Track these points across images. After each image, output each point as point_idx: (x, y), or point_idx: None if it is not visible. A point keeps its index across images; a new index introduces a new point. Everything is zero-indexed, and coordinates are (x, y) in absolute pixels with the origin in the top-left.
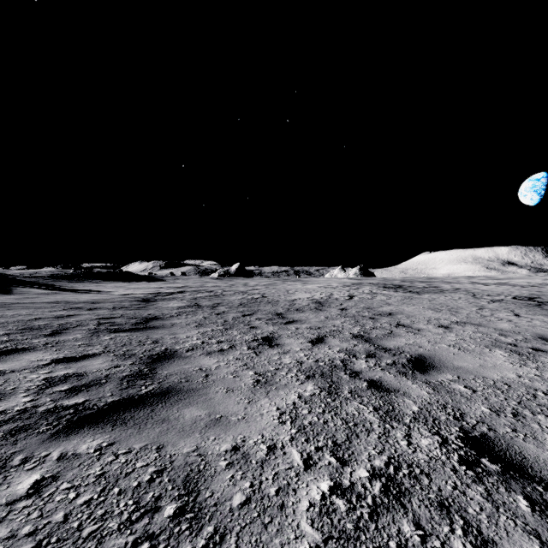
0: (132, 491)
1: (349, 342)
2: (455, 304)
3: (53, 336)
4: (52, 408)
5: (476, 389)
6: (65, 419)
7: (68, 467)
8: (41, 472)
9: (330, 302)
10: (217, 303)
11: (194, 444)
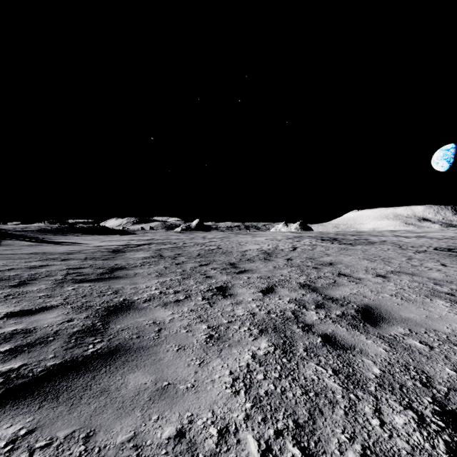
0: None
1: (298, 292)
2: (386, 254)
3: (18, 286)
4: None
5: (432, 344)
6: None
7: None
8: None
9: (276, 253)
10: (178, 254)
11: (132, 429)
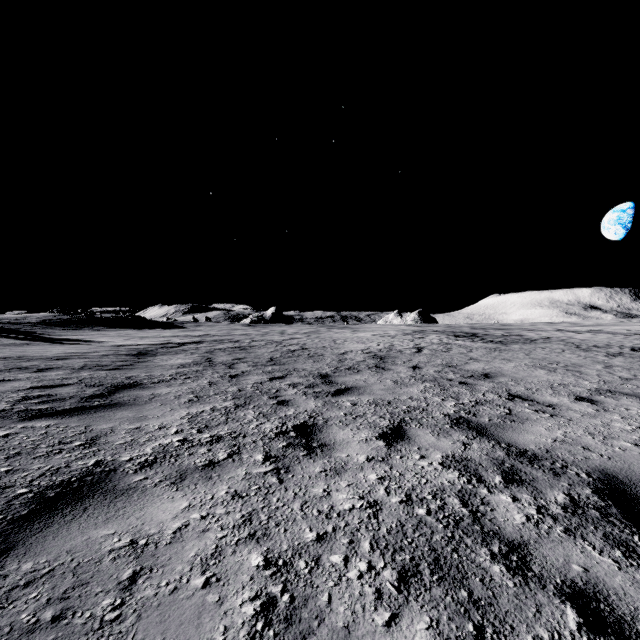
0: None
1: (452, 438)
2: (566, 359)
3: None
4: None
5: None
6: None
7: None
8: None
9: (393, 357)
10: (239, 358)
11: None
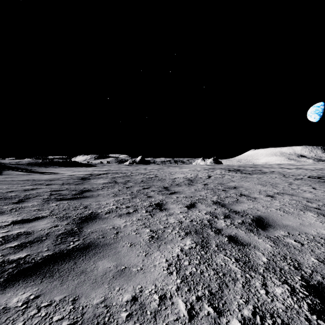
0: None
1: (212, 207)
2: (274, 181)
3: (18, 203)
4: (0, 262)
5: (303, 242)
6: (7, 273)
7: None
8: None
9: (196, 180)
10: (128, 180)
11: (103, 295)
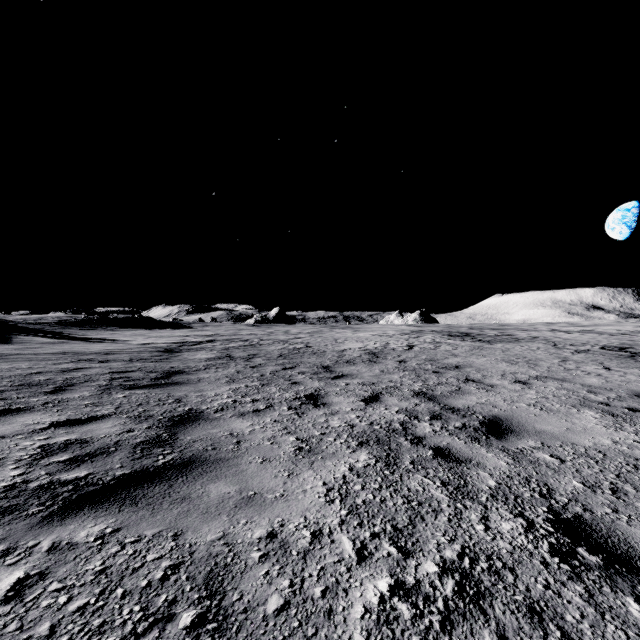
0: (139, 593)
1: (410, 401)
2: (534, 355)
3: (55, 393)
4: (47, 483)
5: (565, 458)
6: (62, 498)
7: (61, 561)
8: (26, 567)
9: (385, 353)
10: (253, 354)
11: (221, 530)
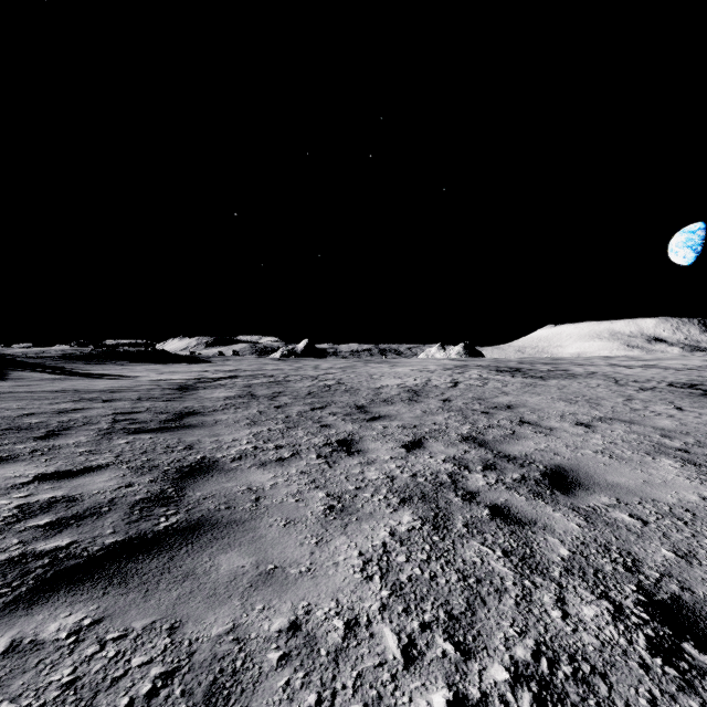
0: None
1: (458, 448)
2: (594, 393)
3: (47, 439)
4: (18, 555)
5: (647, 519)
6: (33, 576)
7: (18, 669)
8: None
9: (427, 391)
10: (278, 392)
11: (230, 620)
